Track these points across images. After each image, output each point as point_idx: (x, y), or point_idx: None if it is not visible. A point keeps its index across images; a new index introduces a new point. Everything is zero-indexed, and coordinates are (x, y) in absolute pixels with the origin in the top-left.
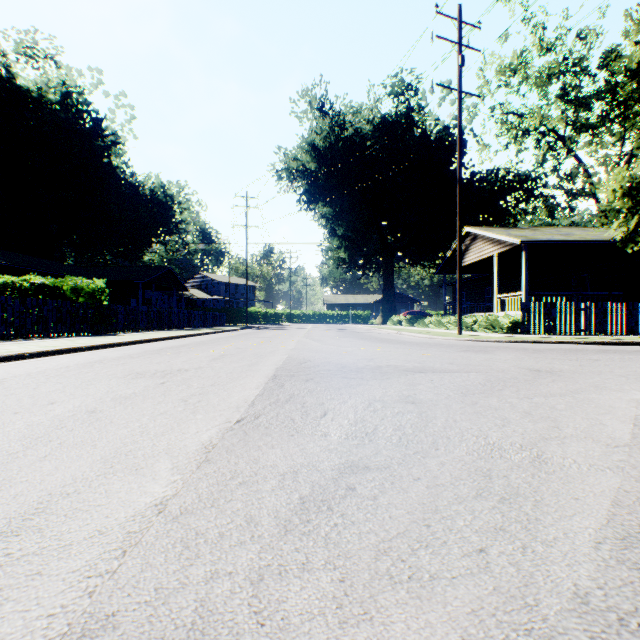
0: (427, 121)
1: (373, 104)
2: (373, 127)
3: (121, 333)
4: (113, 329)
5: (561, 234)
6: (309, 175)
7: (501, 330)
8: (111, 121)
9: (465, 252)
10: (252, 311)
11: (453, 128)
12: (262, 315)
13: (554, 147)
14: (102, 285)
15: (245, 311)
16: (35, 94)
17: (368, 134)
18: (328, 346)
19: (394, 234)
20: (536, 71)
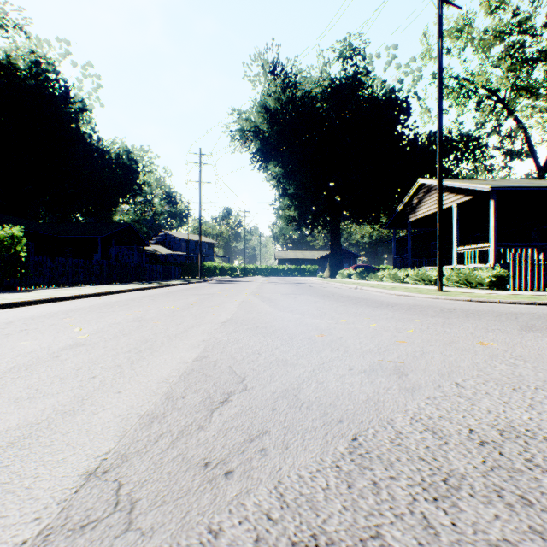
0: (373, 85)
1: (322, 68)
2: (322, 90)
3: (41, 289)
4: (34, 284)
5: (526, 183)
6: (261, 137)
7: (479, 285)
8: (79, 89)
9: (418, 205)
10: (209, 265)
11: (398, 91)
12: (219, 269)
13: (496, 108)
14: (17, 233)
15: (202, 265)
16: (4, 61)
17: (317, 97)
18: (284, 314)
19: (341, 193)
20: (484, 29)
